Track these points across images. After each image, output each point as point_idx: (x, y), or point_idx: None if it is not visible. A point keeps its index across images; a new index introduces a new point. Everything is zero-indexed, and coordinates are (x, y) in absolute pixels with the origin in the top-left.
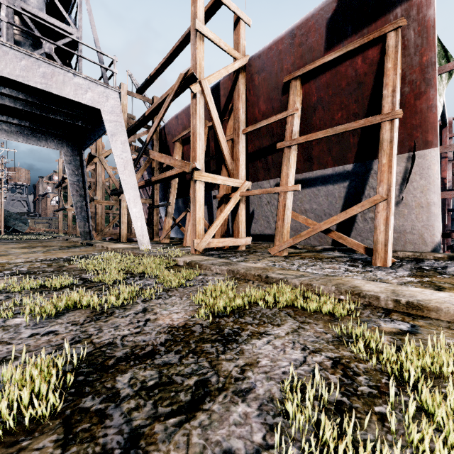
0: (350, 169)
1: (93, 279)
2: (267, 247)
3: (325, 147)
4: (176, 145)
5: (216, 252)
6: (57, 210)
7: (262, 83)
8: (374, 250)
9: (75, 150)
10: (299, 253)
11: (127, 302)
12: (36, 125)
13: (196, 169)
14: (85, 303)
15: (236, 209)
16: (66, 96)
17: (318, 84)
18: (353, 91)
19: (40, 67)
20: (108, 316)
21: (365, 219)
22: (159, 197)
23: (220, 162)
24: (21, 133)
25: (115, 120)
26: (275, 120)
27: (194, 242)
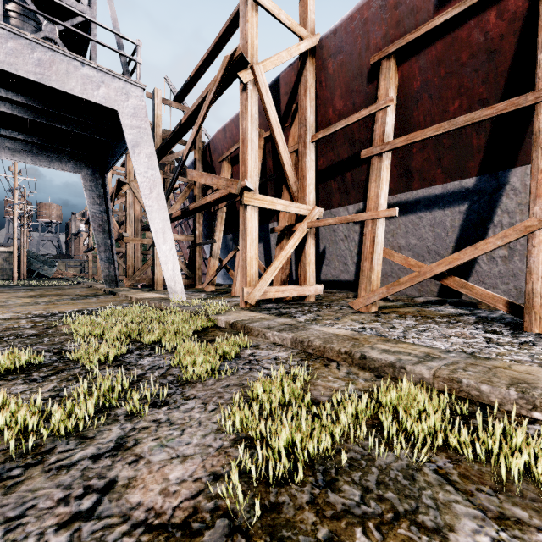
0: (470, 186)
1: (69, 356)
2: (344, 297)
3: (432, 154)
4: (224, 165)
5: (274, 306)
6: (86, 250)
7: (339, 70)
8: (528, 307)
9: (97, 174)
10: (393, 308)
11: (97, 416)
12: (47, 141)
13: (246, 190)
14: (2, 425)
15: (302, 246)
16: (70, 91)
17: (423, 61)
18: (480, 65)
19: (35, 52)
20: (29, 467)
21: (493, 259)
22: (204, 233)
23: (280, 185)
24: (29, 151)
25: (139, 126)
26: (358, 119)
27: (243, 292)
